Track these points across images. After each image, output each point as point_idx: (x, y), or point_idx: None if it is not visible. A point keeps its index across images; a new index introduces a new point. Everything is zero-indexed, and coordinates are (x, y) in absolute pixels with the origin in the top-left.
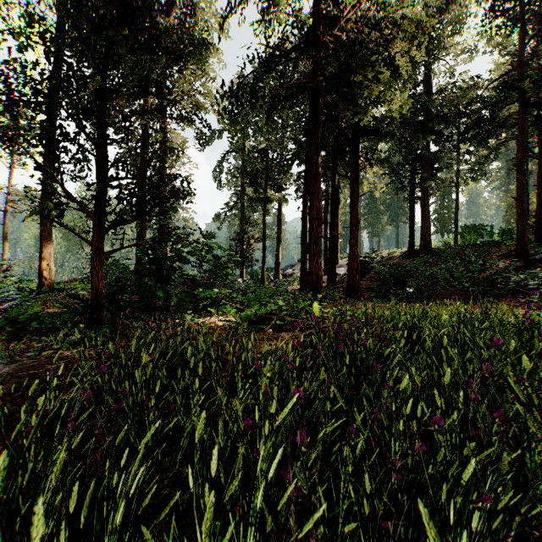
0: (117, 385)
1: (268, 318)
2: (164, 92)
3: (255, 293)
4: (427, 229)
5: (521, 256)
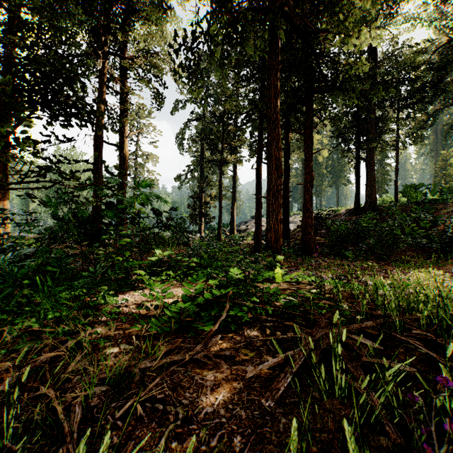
0: None
1: (216, 301)
2: None
3: (207, 252)
4: (373, 188)
5: None
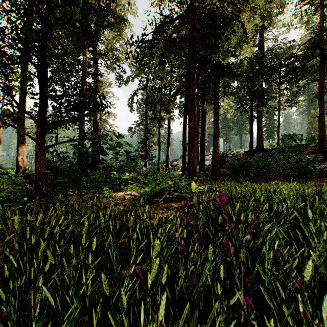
0: (32, 251)
1: (160, 193)
2: (87, 34)
3: (153, 176)
4: (261, 137)
5: (321, 153)
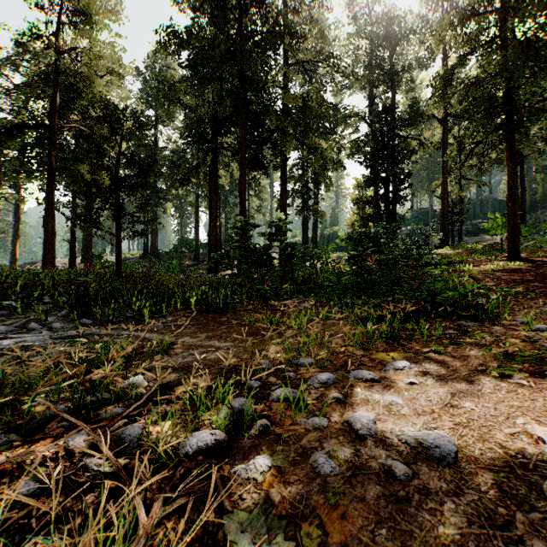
0: None
1: None
2: None
3: None
4: (154, 239)
5: (196, 259)
